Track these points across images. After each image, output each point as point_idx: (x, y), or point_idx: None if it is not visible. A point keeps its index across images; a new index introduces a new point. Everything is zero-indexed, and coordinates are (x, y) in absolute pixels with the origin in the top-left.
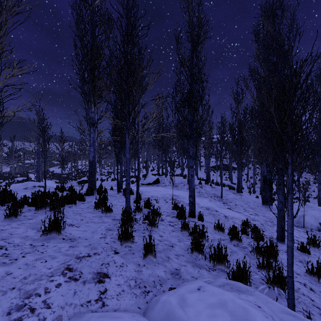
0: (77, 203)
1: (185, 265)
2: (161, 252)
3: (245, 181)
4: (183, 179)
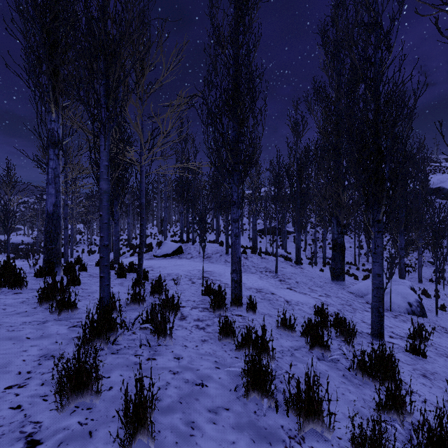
0: (1, 294)
1: (235, 440)
2: (173, 408)
3: (302, 250)
4: (219, 247)
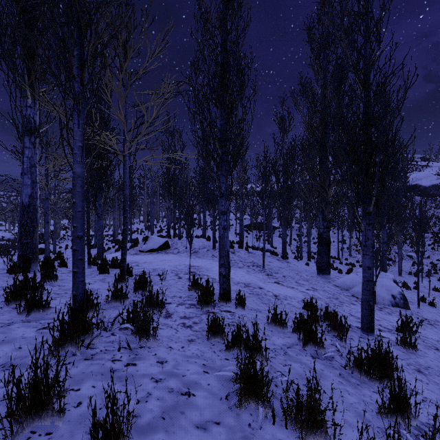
0: None
1: None
2: (154, 426)
3: (287, 244)
4: (206, 242)
